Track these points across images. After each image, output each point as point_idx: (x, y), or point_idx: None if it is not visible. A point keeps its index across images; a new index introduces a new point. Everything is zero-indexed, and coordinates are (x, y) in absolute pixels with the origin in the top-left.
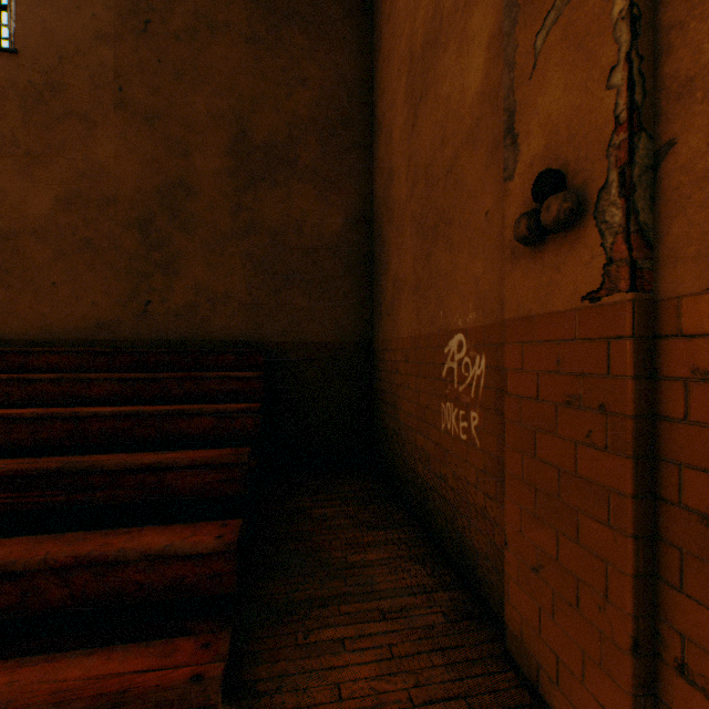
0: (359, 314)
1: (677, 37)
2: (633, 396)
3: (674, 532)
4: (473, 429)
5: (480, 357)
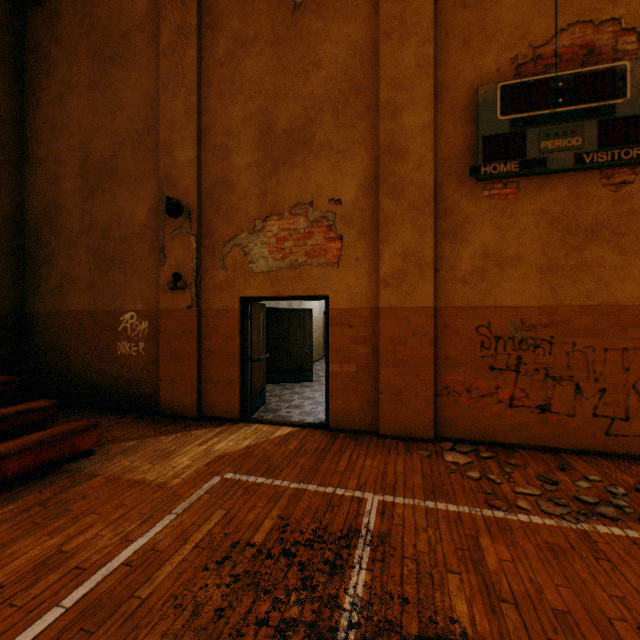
0: (12, 290)
1: (205, 259)
2: (198, 329)
3: (204, 355)
4: (142, 349)
5: (146, 321)
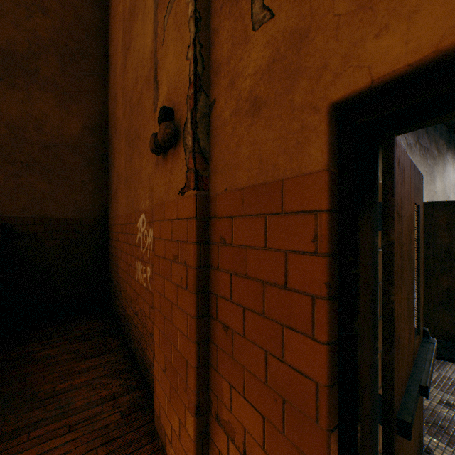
0: (96, 197)
1: (216, 37)
2: (196, 254)
3: (215, 335)
4: (148, 278)
5: (151, 230)
